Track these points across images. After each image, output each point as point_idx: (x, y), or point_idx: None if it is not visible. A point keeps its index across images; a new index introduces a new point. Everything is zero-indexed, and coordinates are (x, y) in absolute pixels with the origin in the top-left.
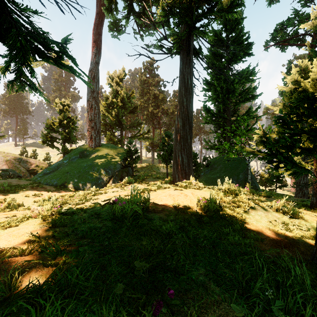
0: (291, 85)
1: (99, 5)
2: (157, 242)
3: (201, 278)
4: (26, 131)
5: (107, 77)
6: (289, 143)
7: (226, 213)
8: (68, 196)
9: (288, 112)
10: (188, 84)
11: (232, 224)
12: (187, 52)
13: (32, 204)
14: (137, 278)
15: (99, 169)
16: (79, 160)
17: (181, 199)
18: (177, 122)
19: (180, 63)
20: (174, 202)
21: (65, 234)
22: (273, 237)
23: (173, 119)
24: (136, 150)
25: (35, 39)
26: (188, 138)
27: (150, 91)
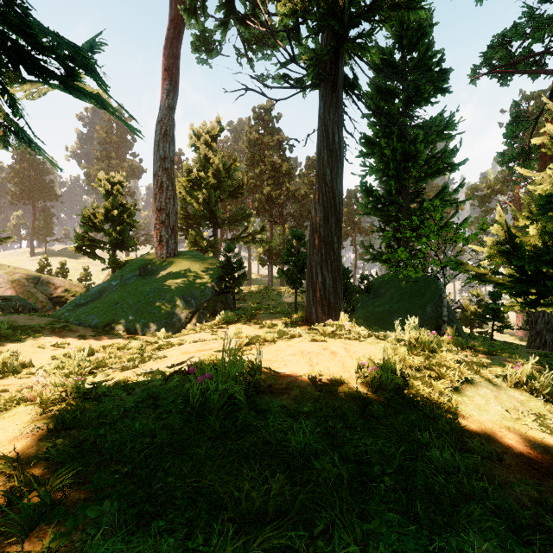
0: None
1: (174, 5)
2: (277, 484)
3: None
4: (51, 229)
5: (189, 134)
6: None
7: (416, 392)
8: (114, 347)
9: None
10: (335, 143)
11: (432, 418)
12: (332, 85)
13: (48, 362)
14: None
15: (174, 297)
16: (138, 281)
17: (324, 362)
18: (313, 211)
19: (320, 105)
20: (310, 370)
21: (78, 450)
22: (520, 448)
23: (305, 208)
24: (240, 262)
25: (8, 25)
26: (334, 241)
27: (265, 159)
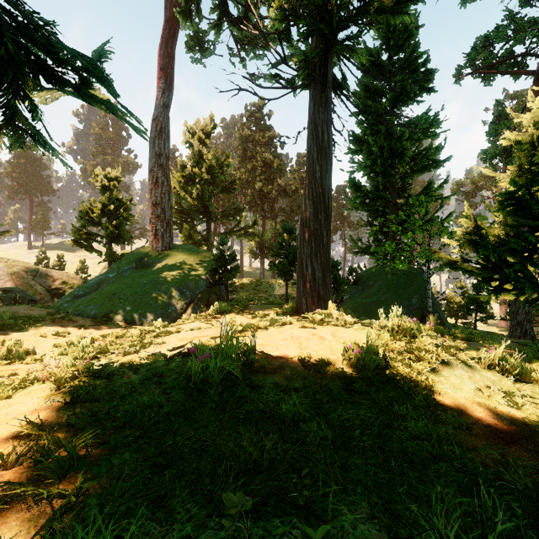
0: (533, 130)
1: (169, 7)
2: (270, 441)
3: (362, 527)
4: (48, 223)
5: (183, 131)
6: (522, 243)
7: (396, 372)
8: (113, 336)
9: (524, 183)
10: (324, 141)
11: (410, 394)
12: (322, 85)
13: (51, 350)
14: (227, 532)
15: (170, 289)
16: (134, 273)
17: (313, 346)
18: (304, 206)
19: (310, 104)
20: (300, 352)
21: (94, 418)
22: (489, 421)
23: (296, 203)
24: (233, 255)
25: (34, 43)
26: (323, 235)
27: (257, 155)
